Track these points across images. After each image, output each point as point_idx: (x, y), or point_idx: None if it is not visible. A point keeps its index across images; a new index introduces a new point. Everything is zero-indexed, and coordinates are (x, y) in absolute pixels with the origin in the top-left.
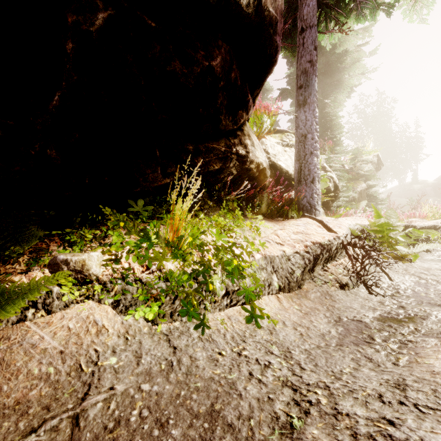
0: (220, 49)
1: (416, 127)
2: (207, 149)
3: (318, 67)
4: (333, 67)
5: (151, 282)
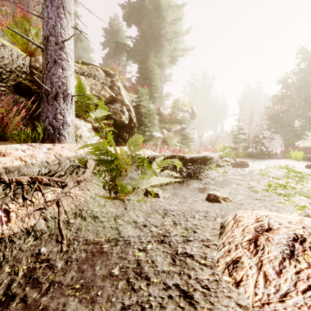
0: None
1: (223, 98)
2: None
3: (143, 27)
4: (156, 32)
5: None
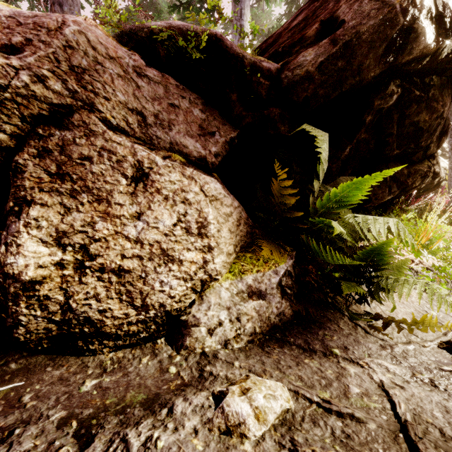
0: (449, 96)
1: None
2: (415, 171)
3: None
4: None
5: (419, 270)
